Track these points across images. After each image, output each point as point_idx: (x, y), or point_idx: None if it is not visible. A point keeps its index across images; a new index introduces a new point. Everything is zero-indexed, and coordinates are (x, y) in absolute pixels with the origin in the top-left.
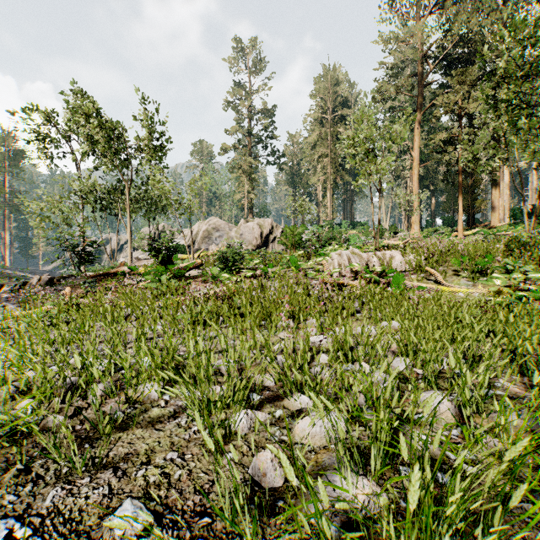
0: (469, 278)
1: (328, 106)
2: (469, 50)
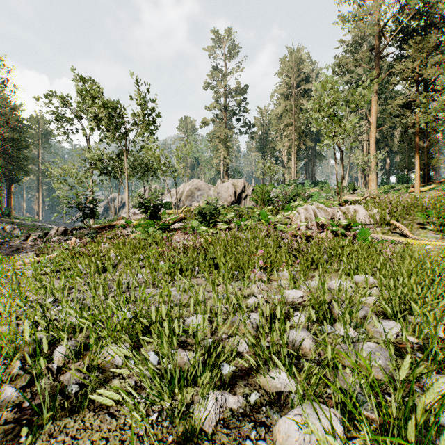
0: (435, 231)
1: (292, 82)
2: (424, 22)
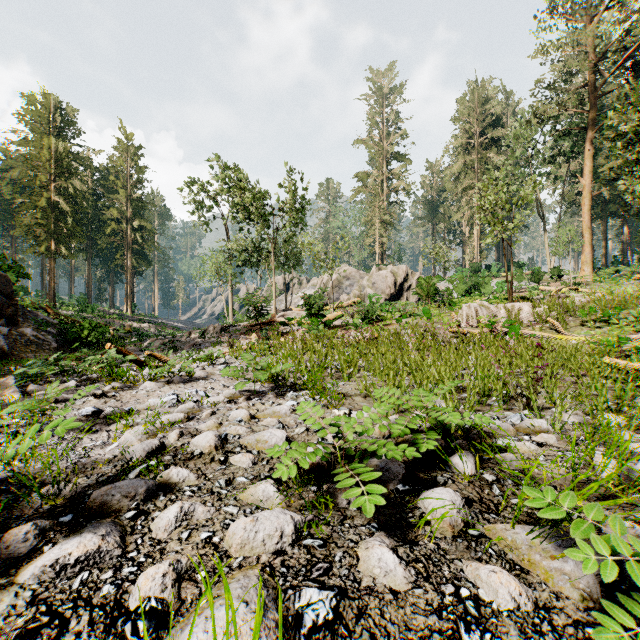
0: (593, 328)
1: (475, 129)
2: None
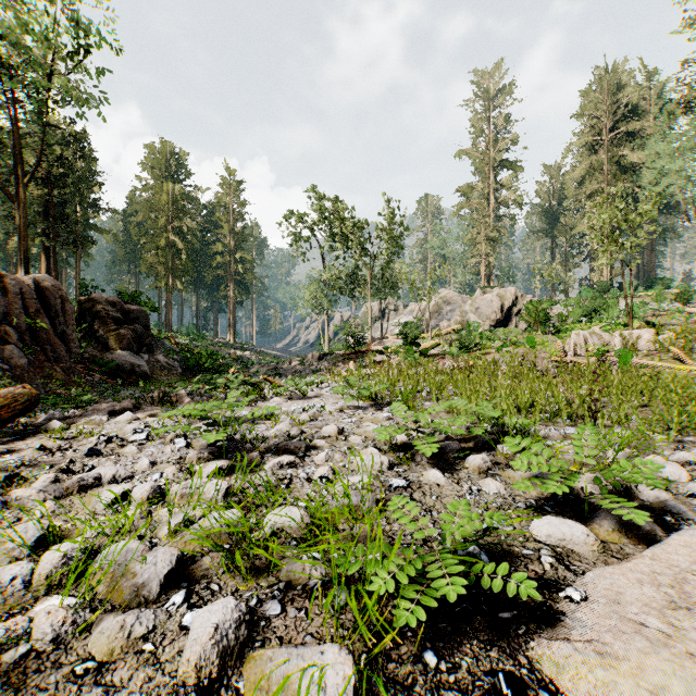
0: None
1: (603, 124)
2: None
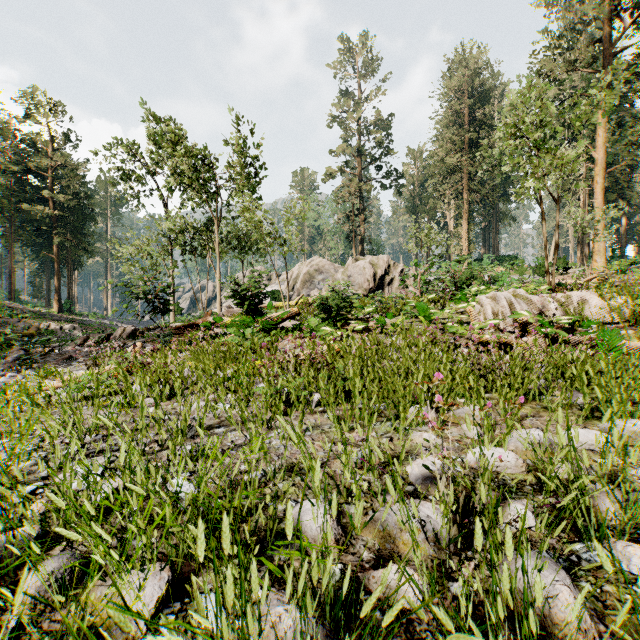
0: None
1: (463, 106)
2: None
